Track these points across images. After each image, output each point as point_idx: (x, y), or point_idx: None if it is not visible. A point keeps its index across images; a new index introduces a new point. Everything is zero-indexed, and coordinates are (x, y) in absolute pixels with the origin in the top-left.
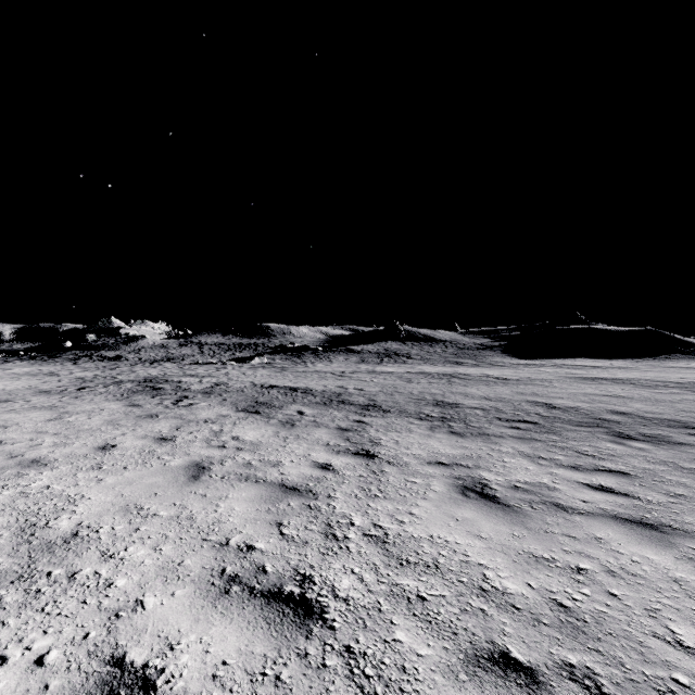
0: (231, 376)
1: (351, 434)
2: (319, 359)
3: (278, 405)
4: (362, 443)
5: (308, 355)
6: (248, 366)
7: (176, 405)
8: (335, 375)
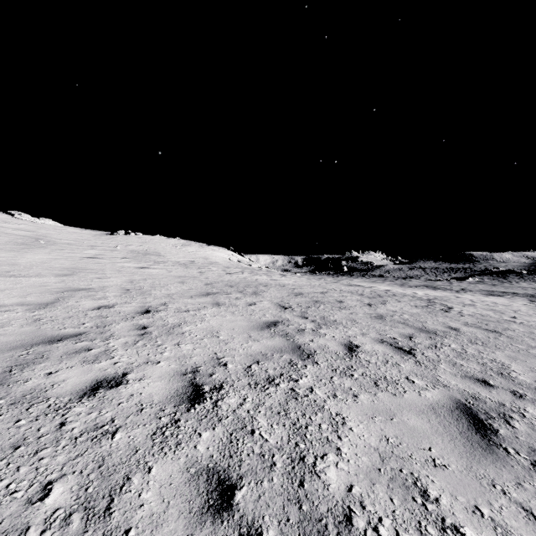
0: (464, 286)
1: (532, 300)
2: (523, 280)
3: (501, 295)
4: (534, 301)
5: (513, 277)
6: (466, 282)
7: (459, 292)
8: (534, 289)
